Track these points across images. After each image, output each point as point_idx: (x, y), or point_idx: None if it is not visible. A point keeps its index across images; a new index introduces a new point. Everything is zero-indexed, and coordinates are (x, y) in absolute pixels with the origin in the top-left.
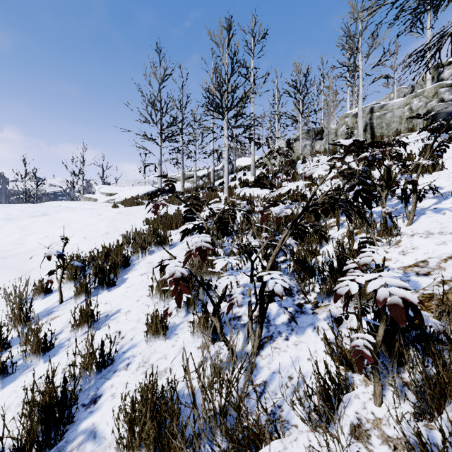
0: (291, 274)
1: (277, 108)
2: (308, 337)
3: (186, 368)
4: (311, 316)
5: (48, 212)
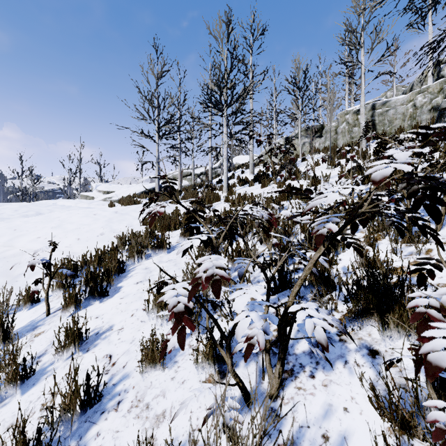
0: (307, 287)
1: (274, 106)
2: (340, 376)
3: (189, 412)
4: (339, 345)
5: (42, 211)
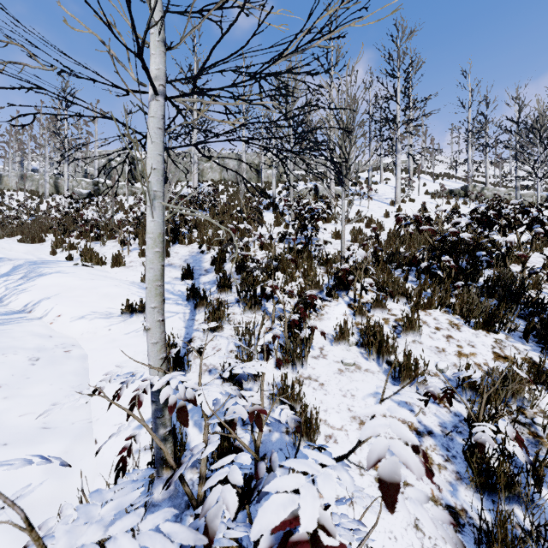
0: None
1: None
2: None
3: None
4: None
5: None
